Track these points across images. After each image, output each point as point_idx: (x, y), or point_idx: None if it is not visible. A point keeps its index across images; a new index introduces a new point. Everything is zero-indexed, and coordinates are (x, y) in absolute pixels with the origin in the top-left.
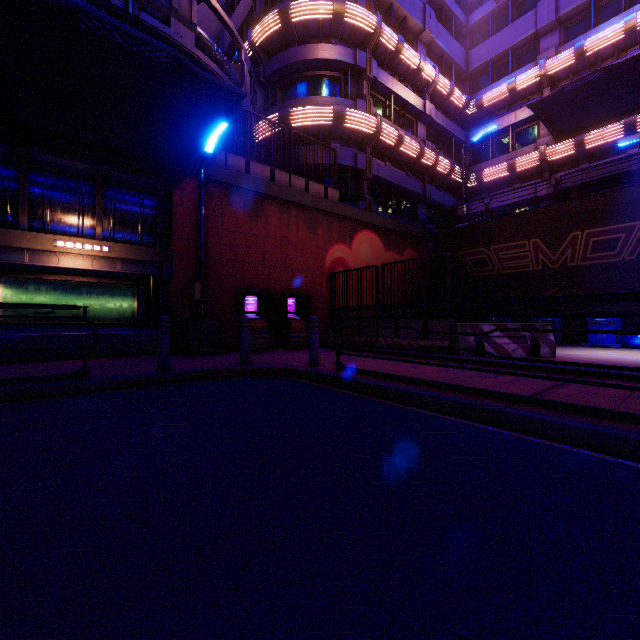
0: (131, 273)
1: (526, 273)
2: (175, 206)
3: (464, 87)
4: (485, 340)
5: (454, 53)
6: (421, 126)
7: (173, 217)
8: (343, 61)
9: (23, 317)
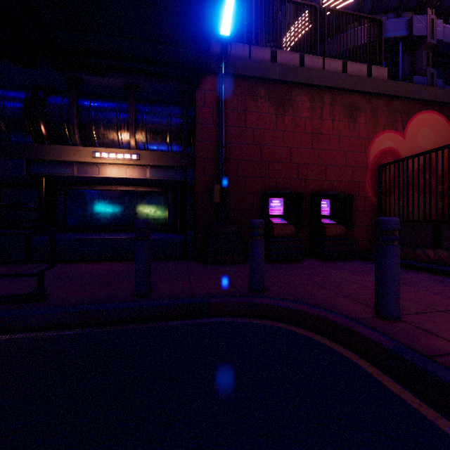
0: (159, 179)
1: None
2: (197, 108)
3: None
4: None
5: None
6: None
7: (195, 120)
8: None
9: None
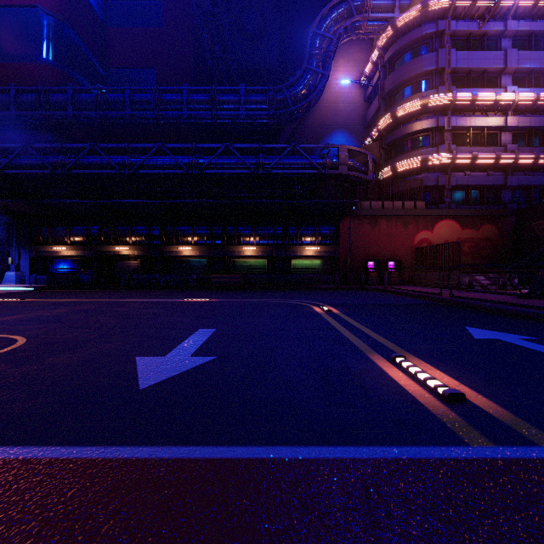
0: (326, 255)
1: None
2: (340, 229)
3: None
4: (474, 281)
5: None
6: (505, 134)
7: (340, 233)
8: (429, 127)
9: (306, 271)
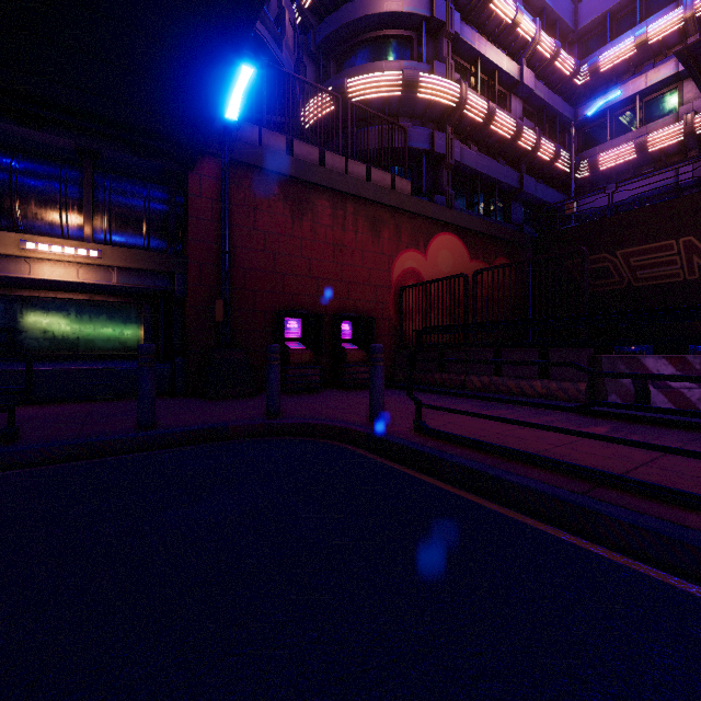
0: (132, 287)
1: (673, 285)
2: (190, 197)
3: (570, 52)
4: (650, 382)
5: (558, 6)
6: (516, 101)
7: (188, 212)
8: (415, 13)
9: None
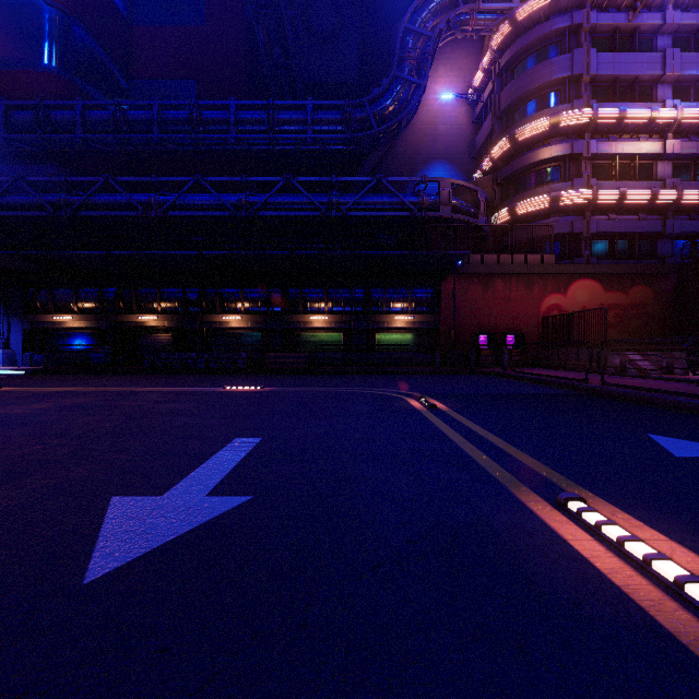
0: (422, 327)
1: None
2: (441, 292)
3: None
4: (627, 362)
5: None
6: (663, 164)
7: (440, 298)
8: (560, 155)
9: (396, 349)
